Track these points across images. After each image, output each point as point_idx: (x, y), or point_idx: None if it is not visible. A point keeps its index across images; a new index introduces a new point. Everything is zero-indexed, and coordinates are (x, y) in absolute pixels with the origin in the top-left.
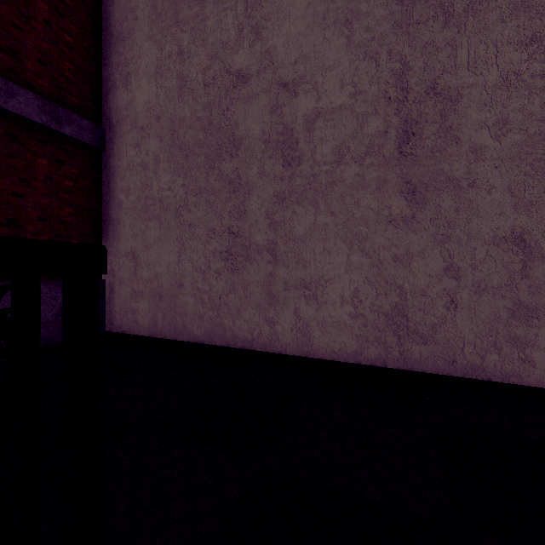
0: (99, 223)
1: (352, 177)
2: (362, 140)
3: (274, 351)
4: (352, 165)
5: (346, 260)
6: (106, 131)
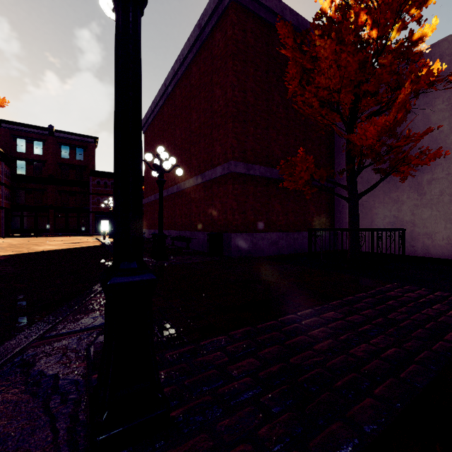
0: (334, 212)
1: (447, 200)
2: (451, 188)
3: (413, 255)
4: (447, 196)
5: (444, 226)
6: (337, 181)
